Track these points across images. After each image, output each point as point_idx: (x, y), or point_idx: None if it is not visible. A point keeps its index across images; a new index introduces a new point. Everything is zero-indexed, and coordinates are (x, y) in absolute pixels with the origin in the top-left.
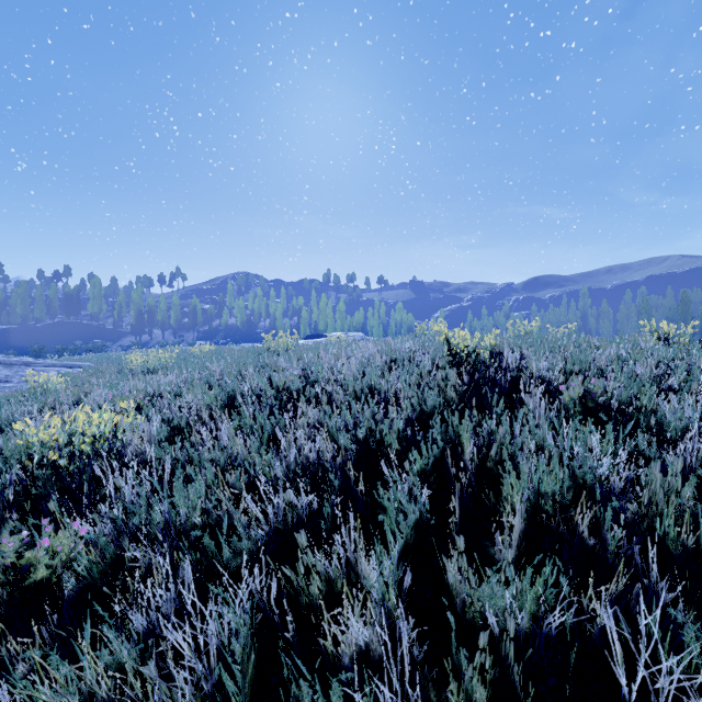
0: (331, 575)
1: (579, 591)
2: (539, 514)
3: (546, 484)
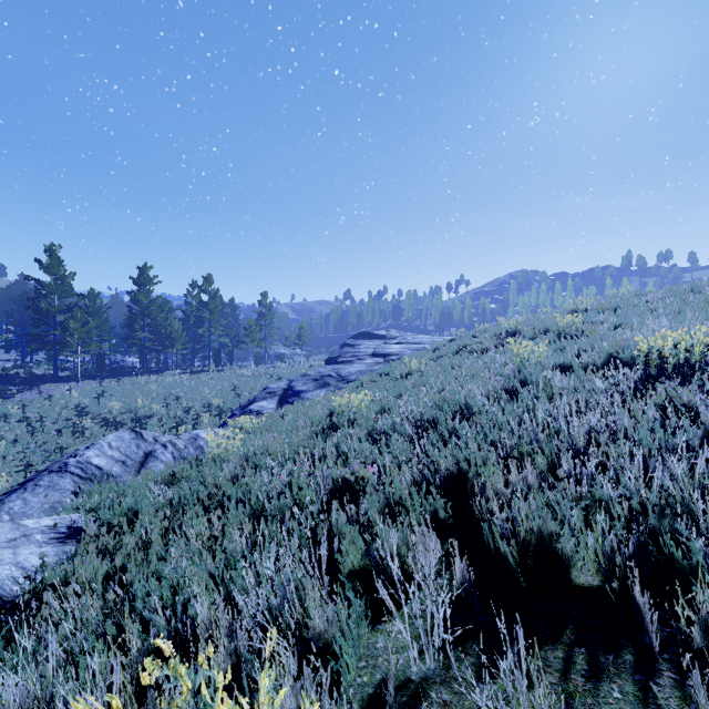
0: None
1: None
2: None
3: None
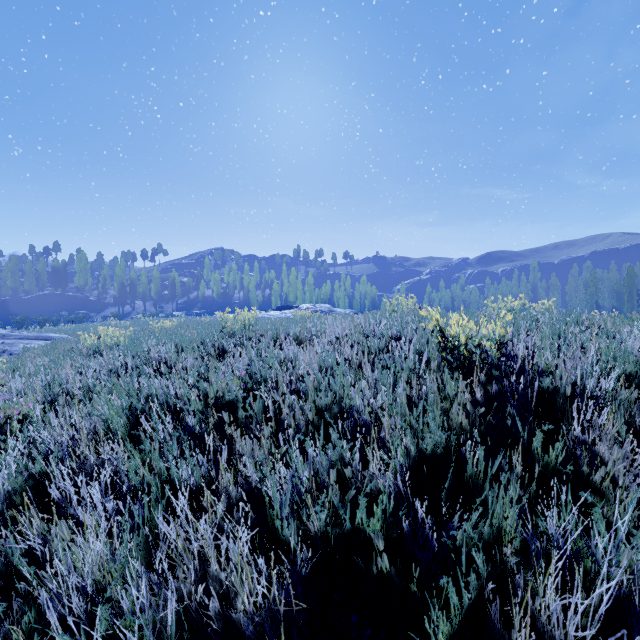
0: None
1: None
2: None
3: None
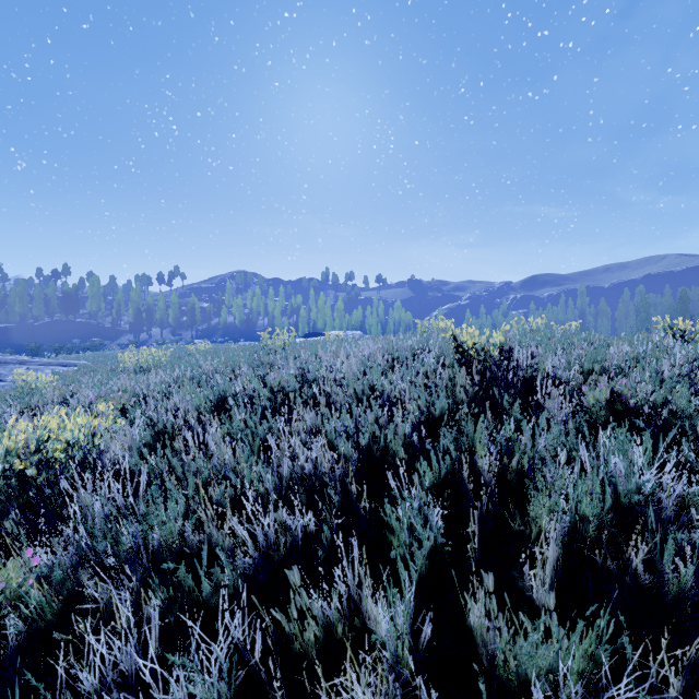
0: (330, 617)
1: (633, 641)
2: (575, 541)
3: (585, 505)
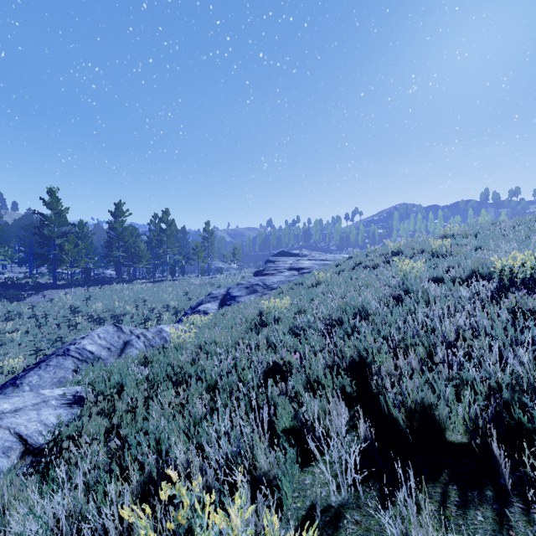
0: None
1: None
2: None
3: None
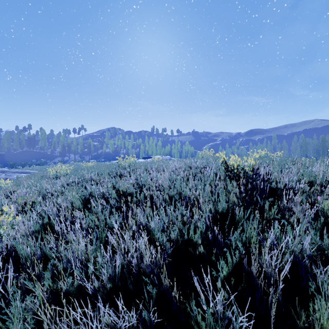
0: None
1: None
2: None
3: None
